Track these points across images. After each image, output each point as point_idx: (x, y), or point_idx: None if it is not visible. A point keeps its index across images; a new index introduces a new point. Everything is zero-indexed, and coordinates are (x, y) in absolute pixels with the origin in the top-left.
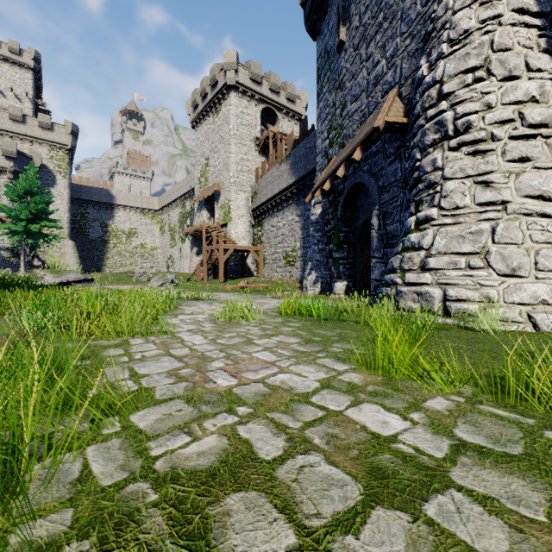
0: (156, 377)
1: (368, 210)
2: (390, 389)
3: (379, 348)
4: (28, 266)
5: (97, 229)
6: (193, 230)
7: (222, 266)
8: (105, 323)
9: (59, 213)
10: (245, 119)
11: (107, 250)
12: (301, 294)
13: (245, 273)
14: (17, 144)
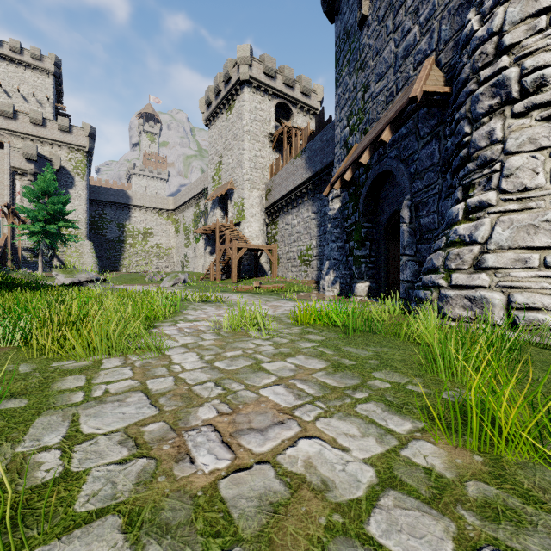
0: (103, 442)
1: (395, 202)
2: (513, 495)
3: (474, 403)
4: (47, 266)
5: (114, 230)
6: (206, 229)
7: (234, 266)
8: (71, 339)
9: (78, 214)
10: (259, 115)
11: (124, 250)
12: (318, 296)
13: (259, 273)
14: (38, 147)
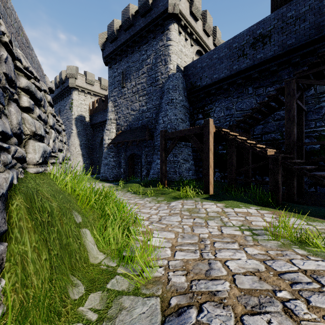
0: None
1: None
2: None
3: None
4: None
5: None
6: None
7: None
8: None
9: None
10: None
11: None
12: None
13: None
14: None
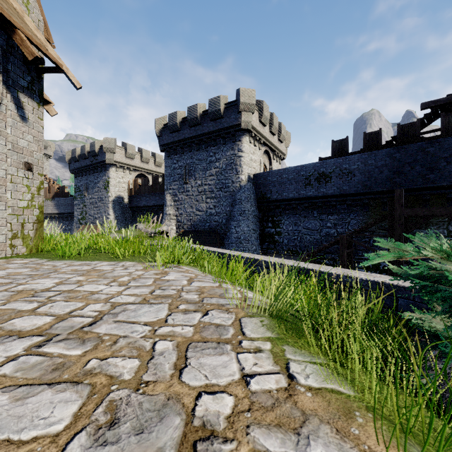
0: None
1: None
2: None
3: None
4: None
5: None
6: None
7: None
8: None
9: None
10: None
11: None
12: None
13: None
14: None
